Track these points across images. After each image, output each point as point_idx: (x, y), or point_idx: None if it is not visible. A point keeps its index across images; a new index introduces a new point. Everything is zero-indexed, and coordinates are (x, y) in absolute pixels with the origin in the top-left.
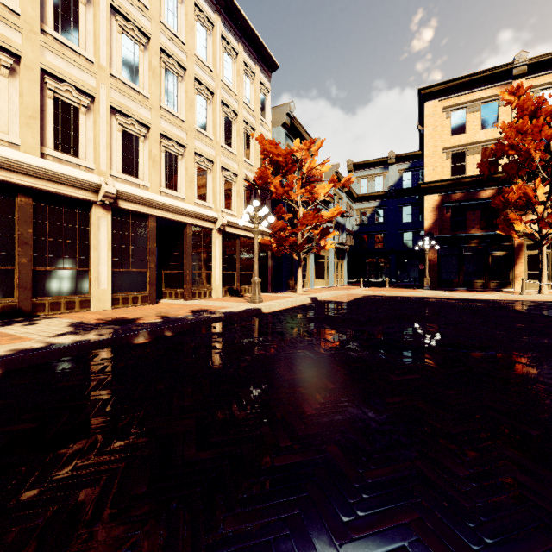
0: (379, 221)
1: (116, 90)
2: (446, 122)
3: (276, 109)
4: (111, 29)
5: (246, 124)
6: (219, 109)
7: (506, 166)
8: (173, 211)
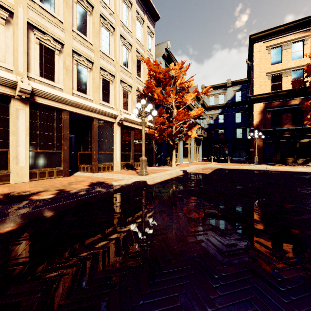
0: (221, 122)
1: (33, 11)
2: (268, 56)
3: (158, 45)
4: None
5: (138, 53)
6: (118, 39)
7: None
8: (83, 108)
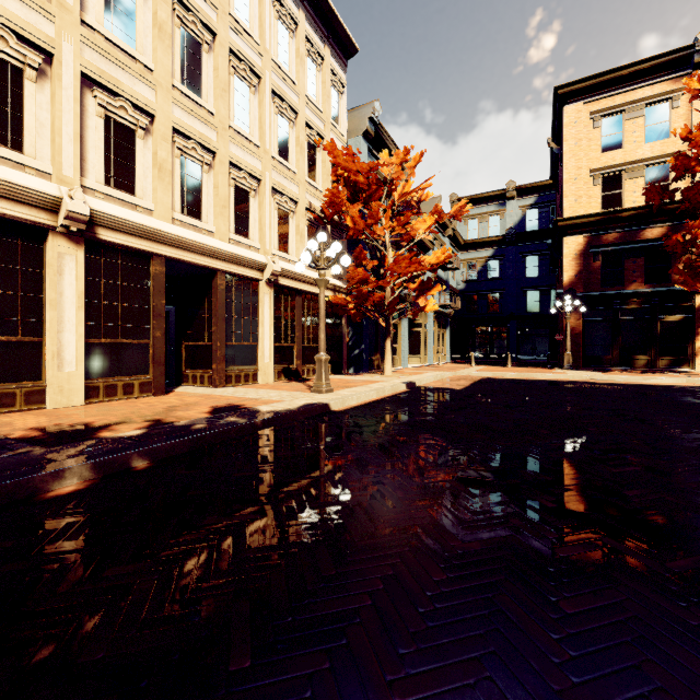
0: (493, 276)
1: (92, 49)
2: (594, 134)
3: (354, 111)
4: None
5: (310, 129)
6: (269, 101)
7: (688, 191)
8: (194, 250)
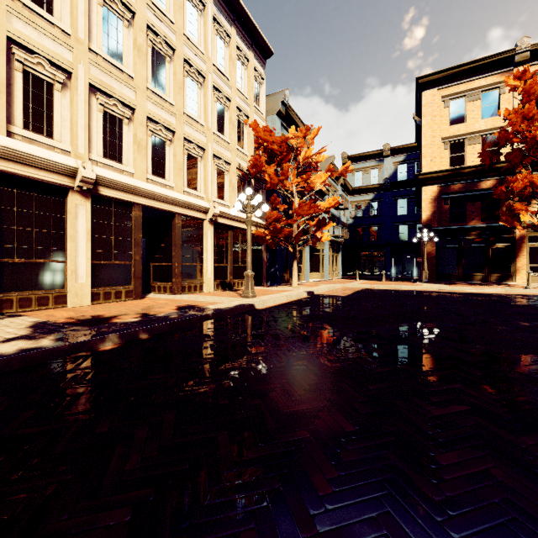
0: (374, 214)
1: (96, 67)
2: (444, 112)
3: (270, 97)
4: (91, 1)
5: (239, 111)
6: (211, 93)
7: (509, 155)
8: (161, 200)
